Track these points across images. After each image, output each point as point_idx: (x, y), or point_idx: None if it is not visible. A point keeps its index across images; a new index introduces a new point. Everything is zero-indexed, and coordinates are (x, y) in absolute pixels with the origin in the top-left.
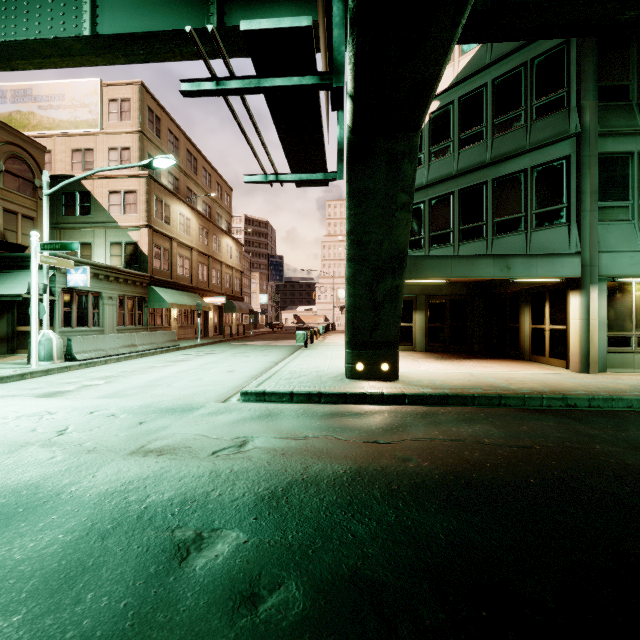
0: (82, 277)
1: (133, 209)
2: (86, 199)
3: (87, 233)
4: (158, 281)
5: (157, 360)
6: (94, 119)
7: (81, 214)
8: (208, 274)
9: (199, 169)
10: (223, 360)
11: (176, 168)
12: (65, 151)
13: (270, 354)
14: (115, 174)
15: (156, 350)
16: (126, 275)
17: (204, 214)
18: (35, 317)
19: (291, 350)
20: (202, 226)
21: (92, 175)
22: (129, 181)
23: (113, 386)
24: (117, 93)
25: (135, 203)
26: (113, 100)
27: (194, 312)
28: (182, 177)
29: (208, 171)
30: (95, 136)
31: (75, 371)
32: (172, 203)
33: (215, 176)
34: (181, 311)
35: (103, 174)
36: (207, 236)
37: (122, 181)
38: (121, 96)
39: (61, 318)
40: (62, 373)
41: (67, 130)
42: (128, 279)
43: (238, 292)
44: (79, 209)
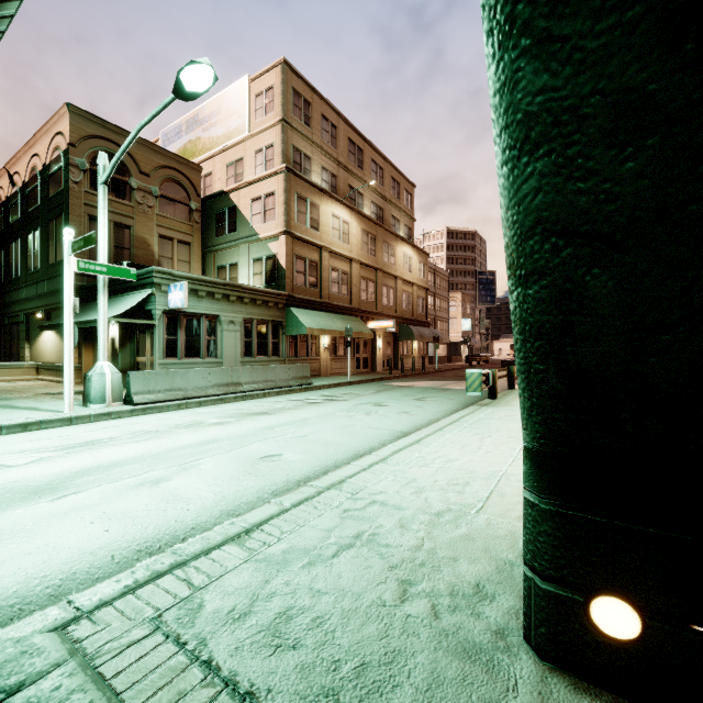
0: (179, 295)
1: (272, 215)
2: (233, 214)
3: (234, 252)
4: (300, 301)
5: (237, 409)
6: (243, 123)
7: (229, 232)
8: (376, 292)
9: (366, 162)
10: (318, 418)
11: (333, 163)
12: (222, 169)
13: (415, 409)
14: (256, 178)
15: (269, 390)
16: (253, 294)
17: (369, 216)
18: (67, 344)
19: (463, 402)
20: (366, 231)
21: (237, 185)
22: (268, 182)
23: (2, 477)
24: (262, 84)
25: (274, 207)
26: (259, 94)
27: (354, 340)
28: (341, 173)
29: (379, 164)
30: (244, 143)
31: (99, 422)
32: (322, 203)
33: (389, 170)
34: (335, 339)
35: (246, 181)
36: (374, 244)
37: (262, 184)
38: (265, 86)
39: (163, 347)
40: (76, 425)
41: (222, 145)
42: (256, 299)
43: (421, 315)
44: (228, 227)
